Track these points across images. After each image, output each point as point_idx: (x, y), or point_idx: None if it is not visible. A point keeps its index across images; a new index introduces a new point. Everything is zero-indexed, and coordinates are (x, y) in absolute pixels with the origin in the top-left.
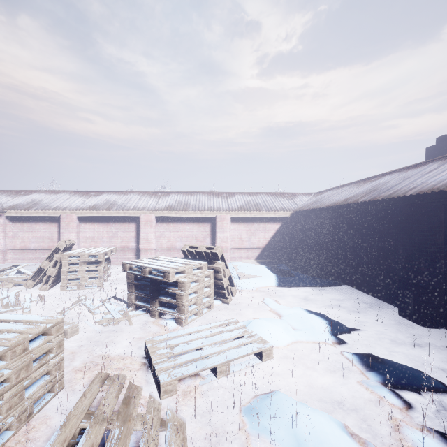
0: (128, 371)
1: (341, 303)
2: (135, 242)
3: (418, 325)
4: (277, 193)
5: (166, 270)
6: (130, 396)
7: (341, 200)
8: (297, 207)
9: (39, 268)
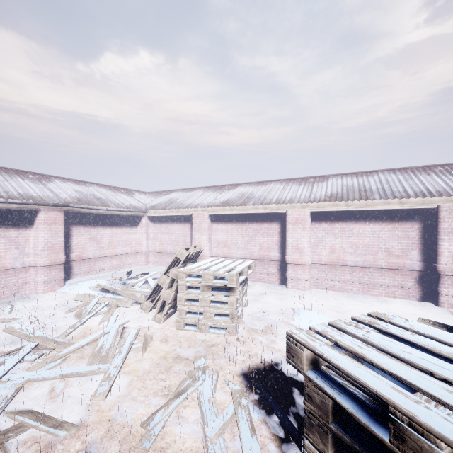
0: None
1: None
2: (279, 250)
3: None
4: None
5: None
6: None
7: None
8: None
9: (157, 285)
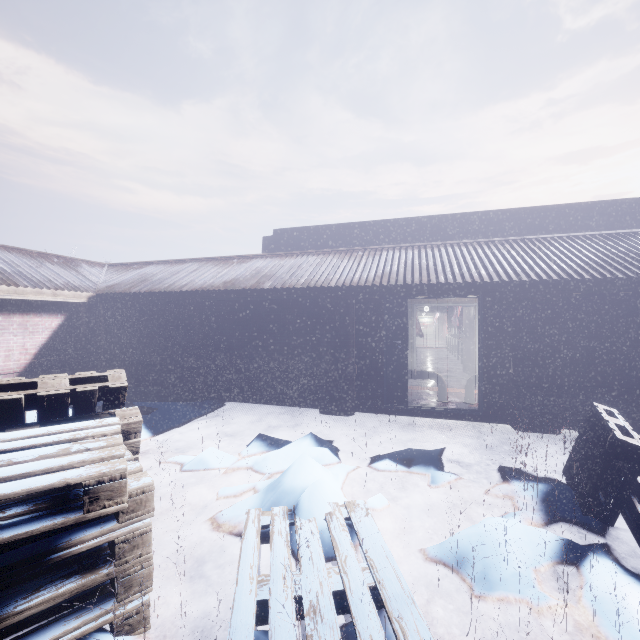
0: None
1: (259, 424)
2: None
3: (343, 417)
4: (32, 252)
5: (105, 474)
6: None
7: (218, 282)
8: (98, 285)
9: None
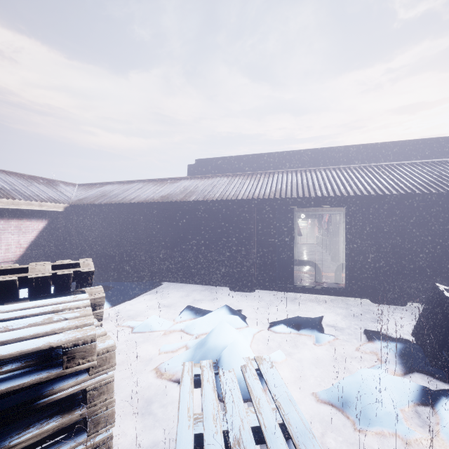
0: None
1: (186, 298)
2: None
3: (247, 293)
4: (24, 175)
5: (79, 339)
6: None
7: (156, 196)
8: (71, 199)
9: None
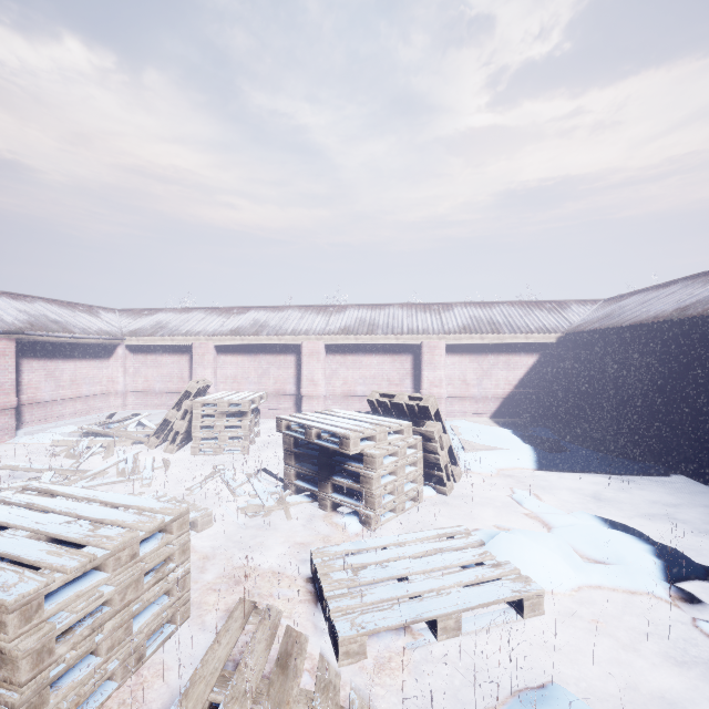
0: (284, 603)
1: (673, 511)
2: (295, 383)
3: None
4: (530, 302)
5: (344, 434)
6: (289, 651)
7: (667, 310)
8: (570, 325)
9: (164, 420)
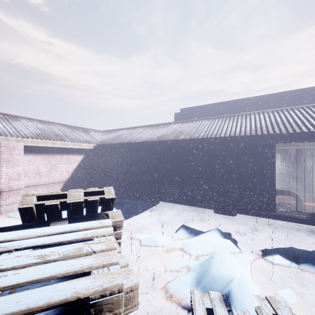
0: None
1: (178, 216)
2: None
3: (230, 216)
4: (71, 126)
5: (107, 289)
6: None
7: (154, 137)
8: (97, 140)
9: None
